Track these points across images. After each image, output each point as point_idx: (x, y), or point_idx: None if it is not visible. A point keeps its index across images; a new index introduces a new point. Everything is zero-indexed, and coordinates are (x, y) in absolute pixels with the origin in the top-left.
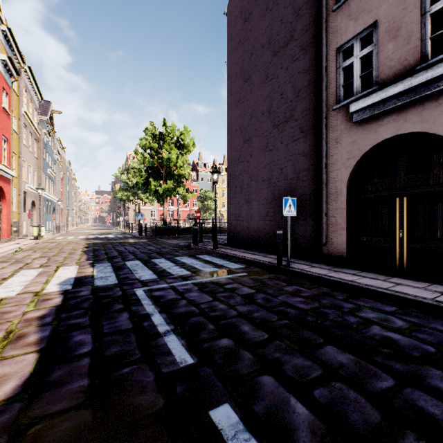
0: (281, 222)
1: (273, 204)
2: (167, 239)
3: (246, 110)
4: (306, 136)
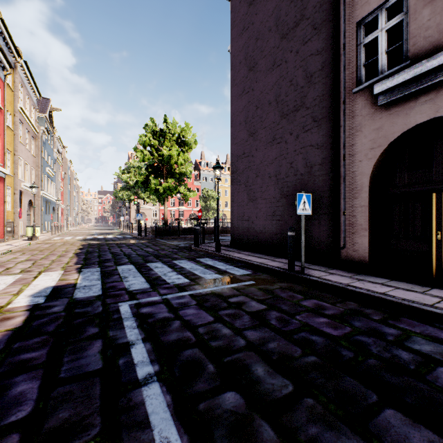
0: (290, 222)
1: (281, 202)
2: (168, 239)
3: (251, 100)
4: (319, 126)
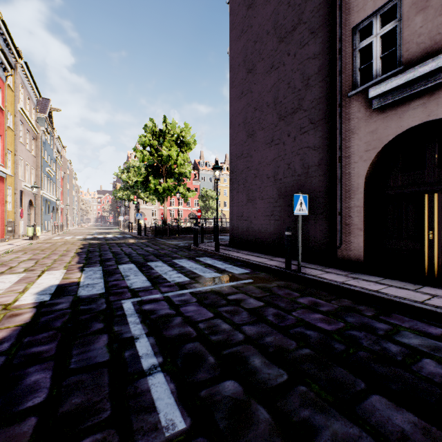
0: (288, 222)
1: (279, 202)
2: (167, 239)
3: (250, 102)
4: (316, 128)
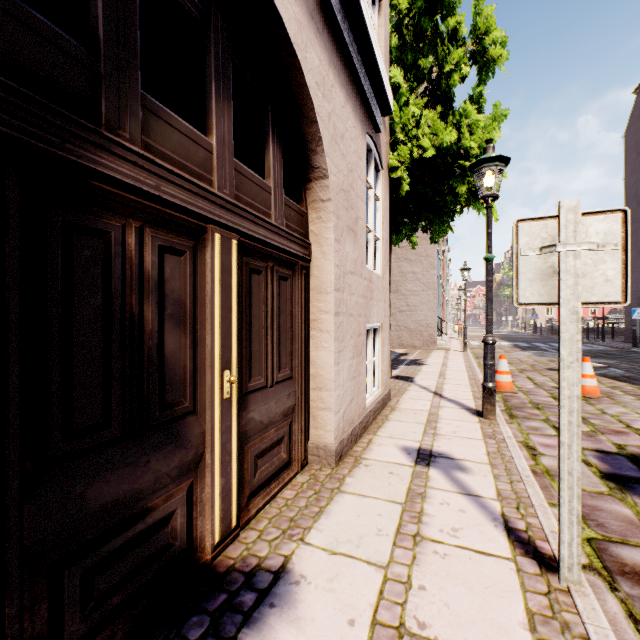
0: None
1: None
2: None
3: (638, 229)
4: None
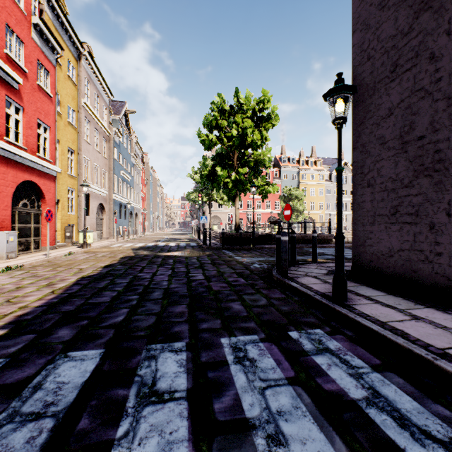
0: None
1: None
2: (237, 251)
3: None
4: None
